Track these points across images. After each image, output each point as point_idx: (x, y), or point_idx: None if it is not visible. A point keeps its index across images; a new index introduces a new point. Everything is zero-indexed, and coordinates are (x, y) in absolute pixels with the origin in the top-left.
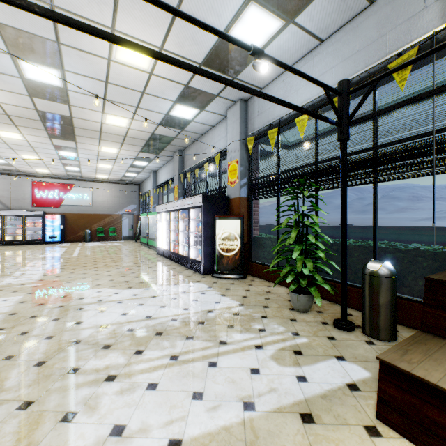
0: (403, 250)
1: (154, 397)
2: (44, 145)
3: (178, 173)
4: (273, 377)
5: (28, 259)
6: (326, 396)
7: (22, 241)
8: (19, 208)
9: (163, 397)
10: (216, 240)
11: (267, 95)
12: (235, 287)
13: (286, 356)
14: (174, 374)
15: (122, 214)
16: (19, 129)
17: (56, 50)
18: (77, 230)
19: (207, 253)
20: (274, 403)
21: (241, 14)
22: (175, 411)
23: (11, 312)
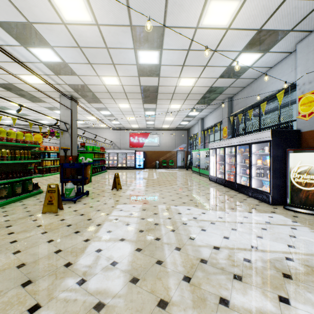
0: None
1: None
2: (139, 109)
3: (226, 117)
4: None
5: (132, 178)
6: None
7: (125, 167)
8: (123, 148)
9: None
10: (289, 173)
11: None
12: None
13: None
14: None
15: (177, 151)
16: (129, 101)
17: (161, 34)
18: (151, 161)
19: (275, 185)
20: None
21: None
22: None
23: (141, 217)
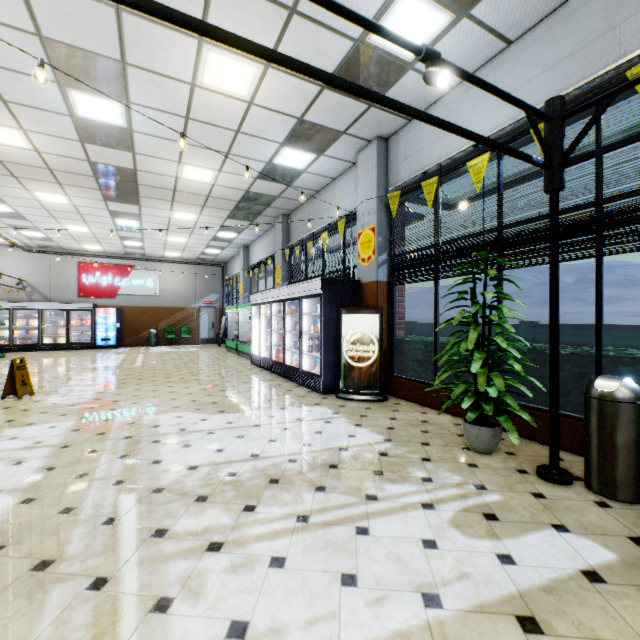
0: None
1: (283, 579)
2: (97, 211)
3: (281, 248)
4: (460, 554)
5: (76, 370)
6: (552, 590)
7: (66, 345)
8: (61, 298)
9: (297, 580)
10: (342, 343)
11: (444, 121)
12: (373, 413)
13: (473, 522)
14: (307, 544)
15: (200, 308)
16: (65, 189)
17: (121, 74)
18: (138, 329)
19: (328, 363)
20: (471, 598)
21: (389, 8)
22: (320, 603)
23: (62, 444)
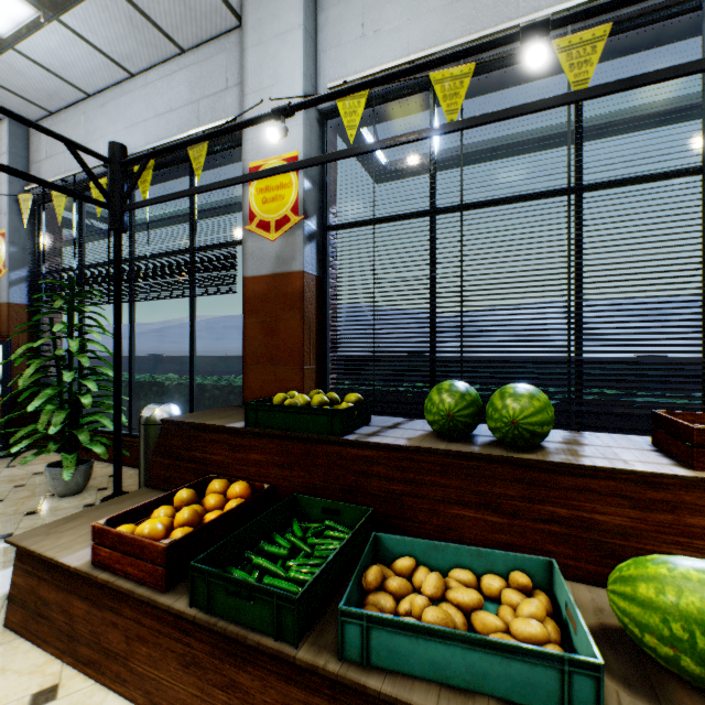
0: (220, 387)
1: None
2: None
3: None
4: None
5: None
6: None
7: None
8: None
9: None
10: None
11: None
12: None
13: None
14: None
15: None
16: None
17: None
18: None
19: None
20: None
21: None
22: None
23: None
